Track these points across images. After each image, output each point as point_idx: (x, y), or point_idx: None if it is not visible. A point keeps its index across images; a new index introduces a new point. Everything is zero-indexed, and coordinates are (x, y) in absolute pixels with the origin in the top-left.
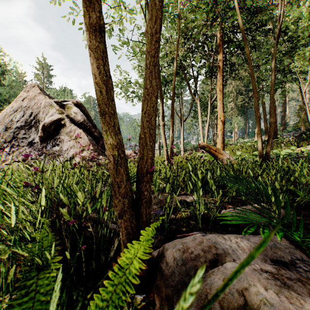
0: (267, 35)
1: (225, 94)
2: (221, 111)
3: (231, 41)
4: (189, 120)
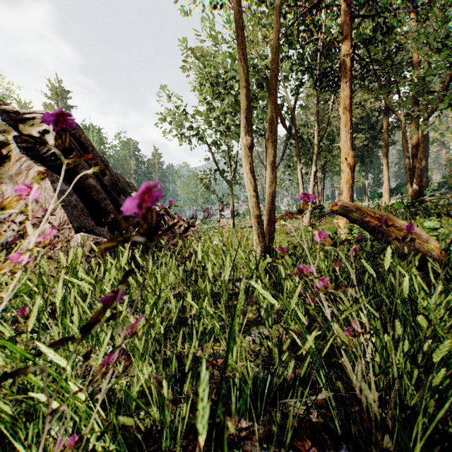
0: (432, 7)
1: (338, 129)
2: (347, 146)
3: (368, 17)
4: (279, 173)
